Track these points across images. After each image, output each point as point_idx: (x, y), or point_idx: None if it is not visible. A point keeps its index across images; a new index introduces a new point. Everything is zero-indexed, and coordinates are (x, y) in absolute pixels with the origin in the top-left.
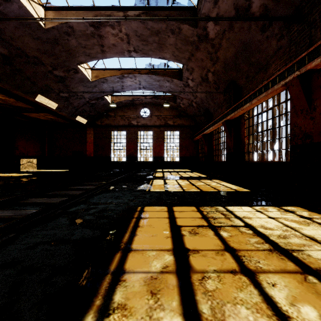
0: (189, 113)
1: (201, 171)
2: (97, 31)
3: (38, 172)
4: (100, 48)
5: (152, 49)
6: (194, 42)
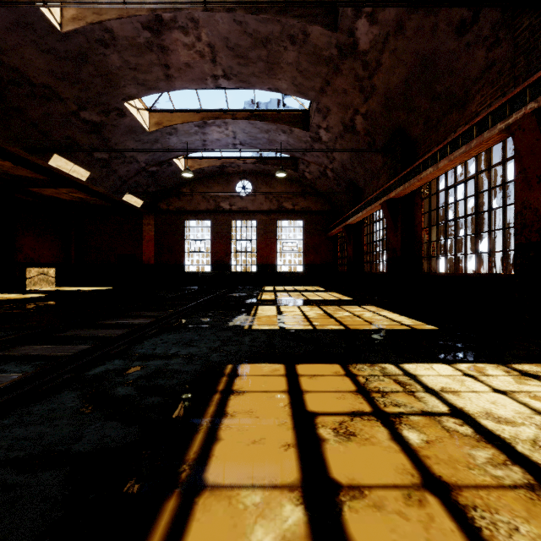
0: (320, 188)
1: (341, 289)
2: (157, 39)
3: (56, 292)
4: (163, 71)
5: (255, 73)
6: (332, 58)
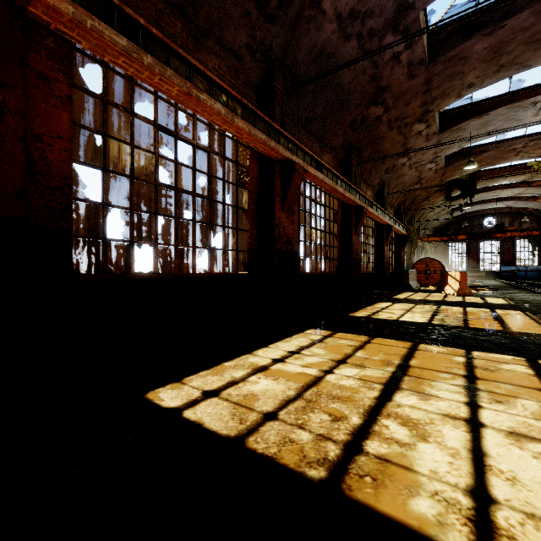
0: None
1: None
2: None
3: None
4: None
5: None
6: None
